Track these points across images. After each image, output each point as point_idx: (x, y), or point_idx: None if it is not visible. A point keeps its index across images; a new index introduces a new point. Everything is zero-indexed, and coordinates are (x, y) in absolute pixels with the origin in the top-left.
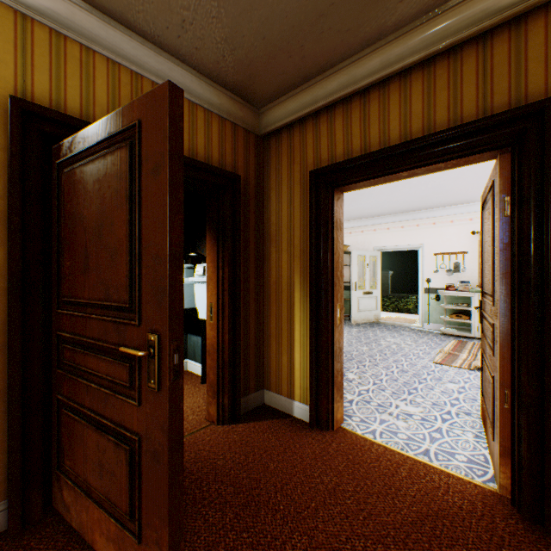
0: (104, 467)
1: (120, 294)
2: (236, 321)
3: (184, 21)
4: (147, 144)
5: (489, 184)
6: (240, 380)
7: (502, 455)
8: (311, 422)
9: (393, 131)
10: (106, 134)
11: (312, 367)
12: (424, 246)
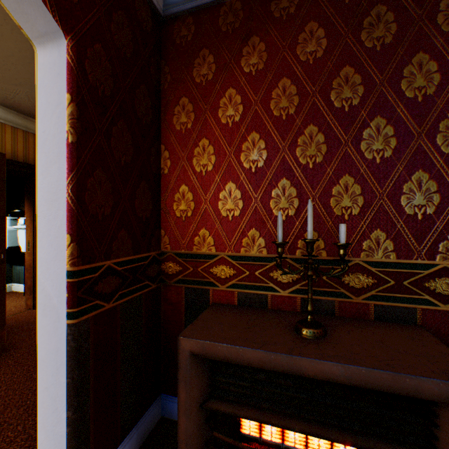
0: None
1: None
2: None
3: (8, 97)
4: None
5: None
6: None
7: None
8: None
9: None
10: None
11: None
12: None
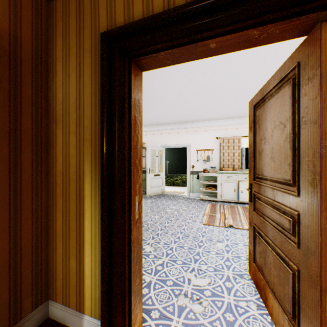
0: None
1: None
2: None
3: None
4: None
5: (279, 76)
6: None
7: None
8: None
9: None
10: None
11: (104, 278)
12: (190, 145)
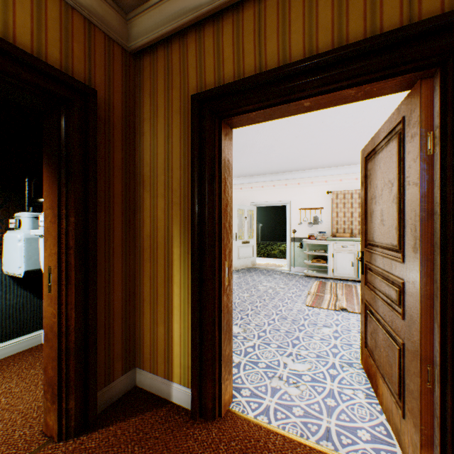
0: None
1: None
2: (89, 290)
3: None
4: None
5: (387, 127)
6: (96, 369)
7: (424, 445)
8: (193, 412)
9: (296, 46)
10: None
11: (194, 342)
12: (291, 202)
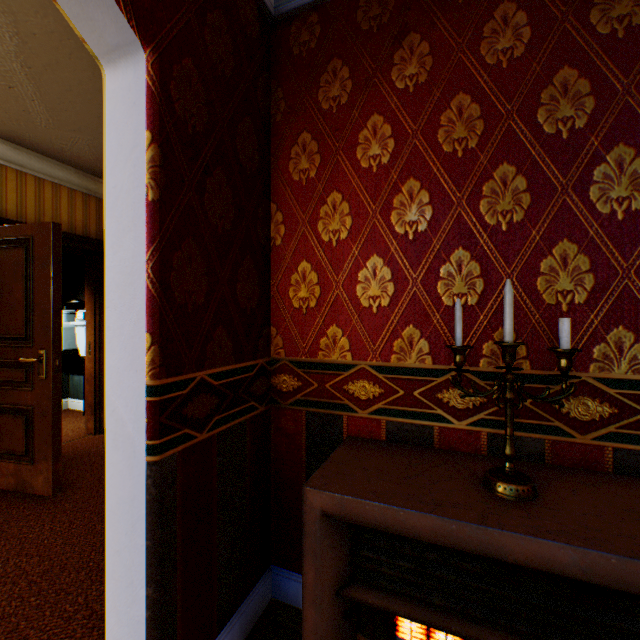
0: (6, 434)
1: (19, 330)
2: None
3: (64, 149)
4: (39, 250)
5: None
6: None
7: None
8: None
9: None
10: (7, 236)
11: None
12: None
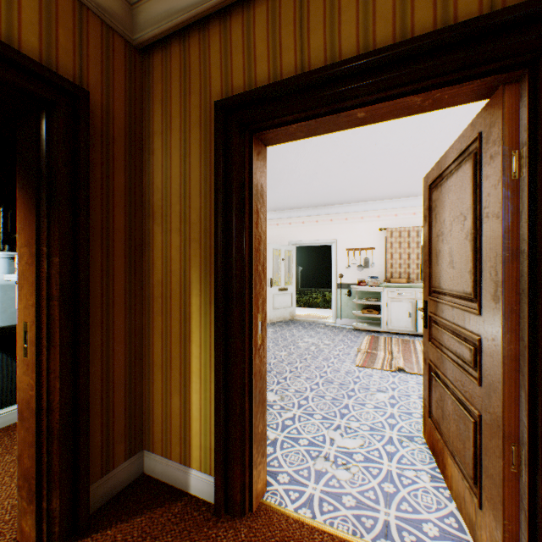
0: None
1: None
2: (79, 353)
3: None
4: None
5: (459, 147)
6: (90, 456)
7: None
8: (217, 507)
9: (348, 40)
10: None
11: (218, 418)
12: (337, 241)
